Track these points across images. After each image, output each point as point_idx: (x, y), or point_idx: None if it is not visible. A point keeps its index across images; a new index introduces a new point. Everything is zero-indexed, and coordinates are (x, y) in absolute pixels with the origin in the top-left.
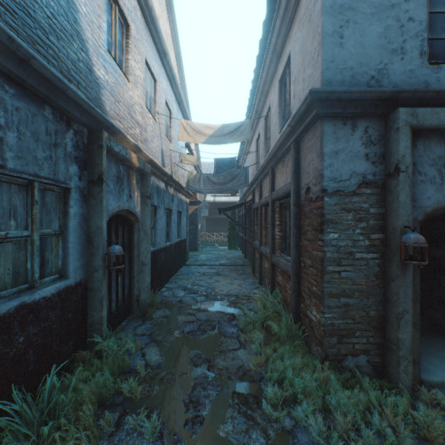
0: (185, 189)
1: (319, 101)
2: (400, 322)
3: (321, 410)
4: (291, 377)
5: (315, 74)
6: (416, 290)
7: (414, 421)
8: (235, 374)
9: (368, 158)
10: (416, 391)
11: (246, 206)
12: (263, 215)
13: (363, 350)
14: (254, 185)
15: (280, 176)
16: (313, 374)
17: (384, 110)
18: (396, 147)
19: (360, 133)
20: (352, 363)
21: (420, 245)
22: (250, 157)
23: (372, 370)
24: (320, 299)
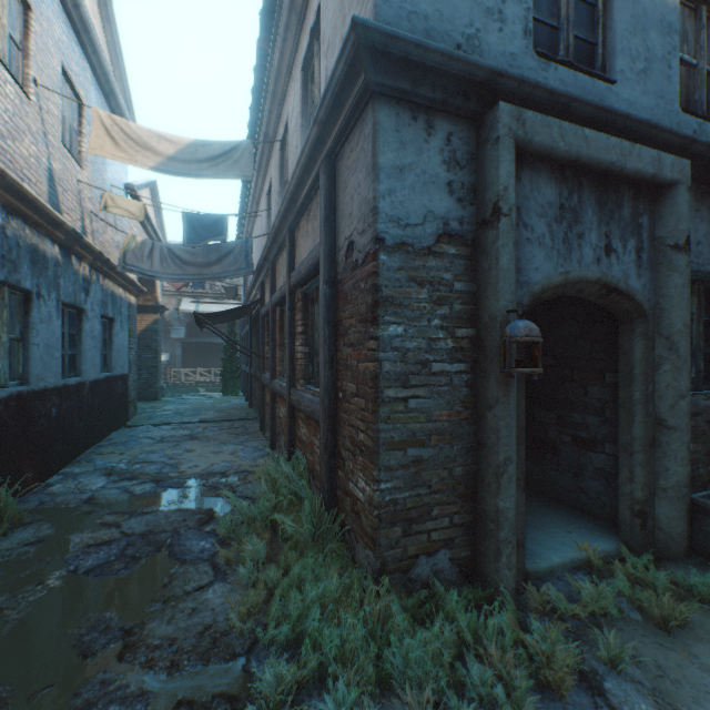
0: (120, 269)
1: (371, 54)
2: (501, 481)
3: (375, 688)
4: (316, 628)
5: (363, 16)
6: (521, 424)
7: (527, 652)
8: (191, 651)
9: (453, 191)
10: (521, 594)
11: (252, 315)
12: (277, 324)
13: (444, 540)
14: (264, 273)
15: (304, 240)
16: (360, 611)
17: (477, 108)
18: (496, 172)
19: (440, 143)
20: (428, 568)
21: (534, 340)
22: (259, 227)
23: (458, 573)
24: (373, 455)
